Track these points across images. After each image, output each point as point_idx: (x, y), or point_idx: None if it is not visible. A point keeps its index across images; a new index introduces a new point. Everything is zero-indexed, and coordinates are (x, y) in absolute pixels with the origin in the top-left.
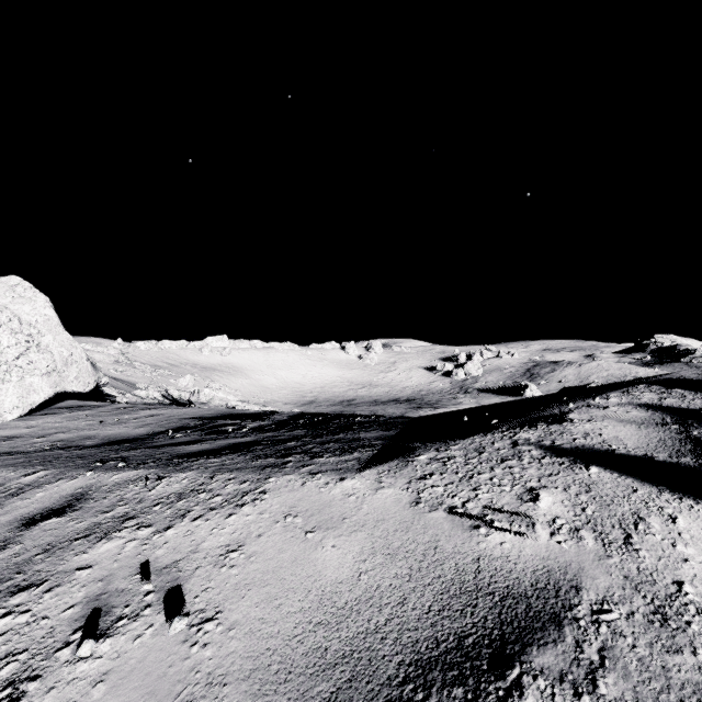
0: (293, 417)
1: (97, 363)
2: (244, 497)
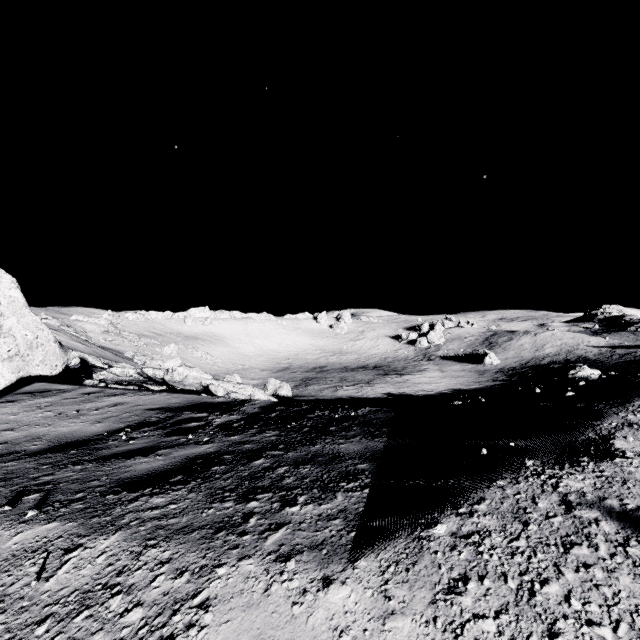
0: (264, 408)
1: (88, 333)
2: (174, 616)
